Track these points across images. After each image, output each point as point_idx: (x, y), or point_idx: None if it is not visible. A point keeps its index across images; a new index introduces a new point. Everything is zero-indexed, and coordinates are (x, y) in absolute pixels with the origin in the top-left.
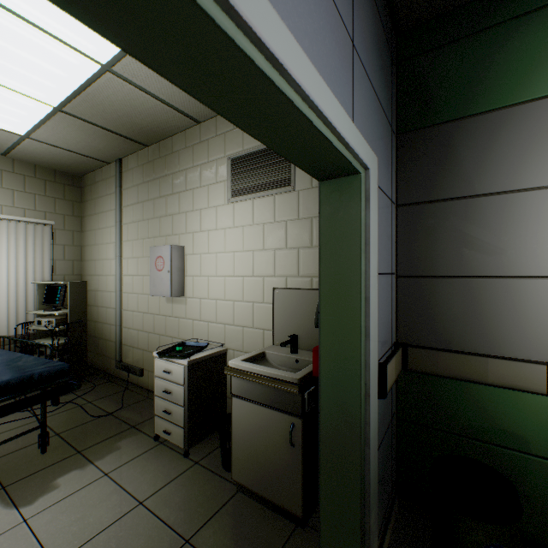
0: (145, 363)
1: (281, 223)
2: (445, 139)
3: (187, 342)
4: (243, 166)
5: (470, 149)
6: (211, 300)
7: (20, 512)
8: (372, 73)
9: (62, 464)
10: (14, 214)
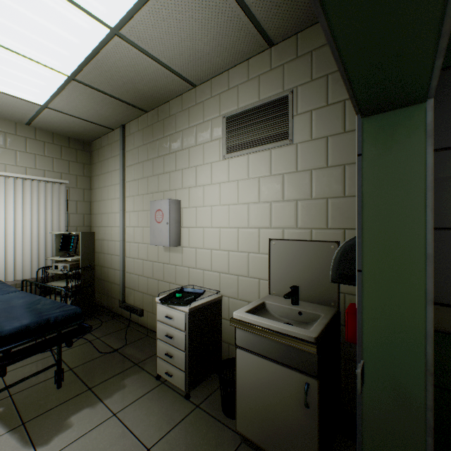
0: (145, 304)
1: (277, 176)
2: None
3: (185, 288)
4: (238, 123)
5: None
6: (206, 249)
7: None
8: None
9: (74, 401)
10: (36, 175)
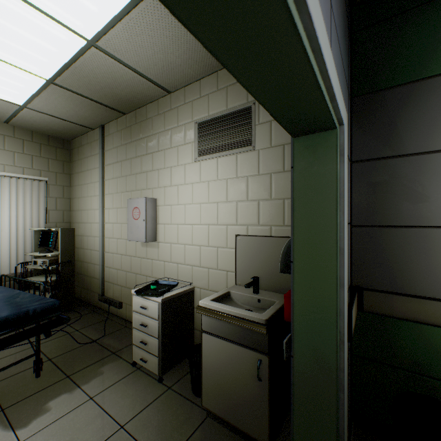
0: (124, 297)
1: (242, 178)
2: (399, 100)
3: (160, 280)
4: (209, 129)
5: (424, 109)
6: (180, 244)
7: (16, 434)
8: (339, 36)
9: (53, 388)
10: (14, 172)
